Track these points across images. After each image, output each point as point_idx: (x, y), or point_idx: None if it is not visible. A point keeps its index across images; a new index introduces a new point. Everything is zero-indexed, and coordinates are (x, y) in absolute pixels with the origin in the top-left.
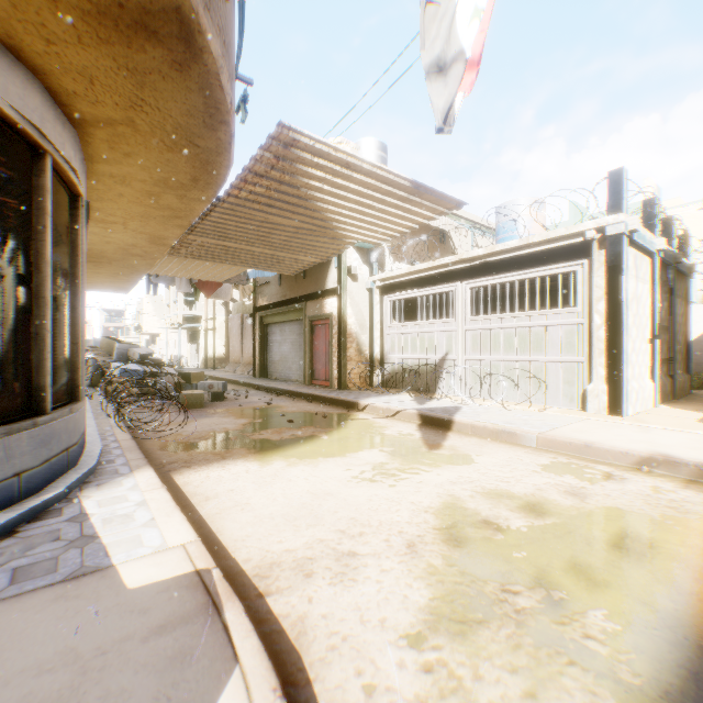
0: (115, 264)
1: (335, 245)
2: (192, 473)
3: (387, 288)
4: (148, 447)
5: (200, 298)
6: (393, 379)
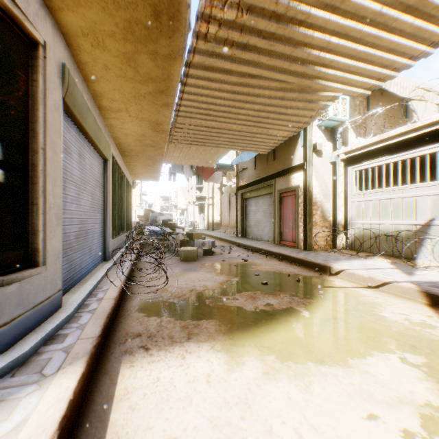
0: (140, 156)
1: (308, 111)
2: (143, 366)
3: (351, 159)
4: (132, 305)
5: (205, 185)
6: (359, 243)
